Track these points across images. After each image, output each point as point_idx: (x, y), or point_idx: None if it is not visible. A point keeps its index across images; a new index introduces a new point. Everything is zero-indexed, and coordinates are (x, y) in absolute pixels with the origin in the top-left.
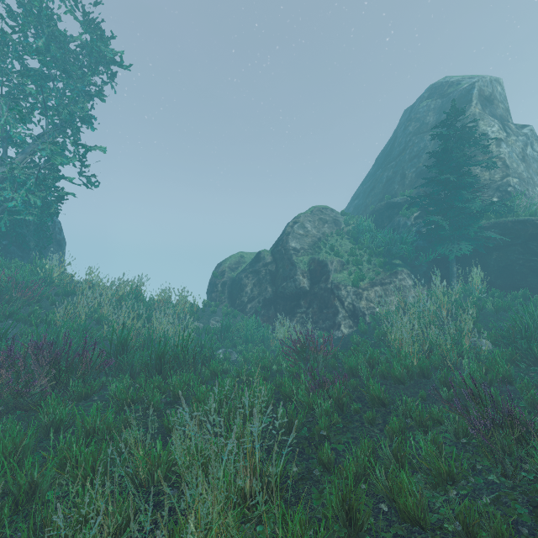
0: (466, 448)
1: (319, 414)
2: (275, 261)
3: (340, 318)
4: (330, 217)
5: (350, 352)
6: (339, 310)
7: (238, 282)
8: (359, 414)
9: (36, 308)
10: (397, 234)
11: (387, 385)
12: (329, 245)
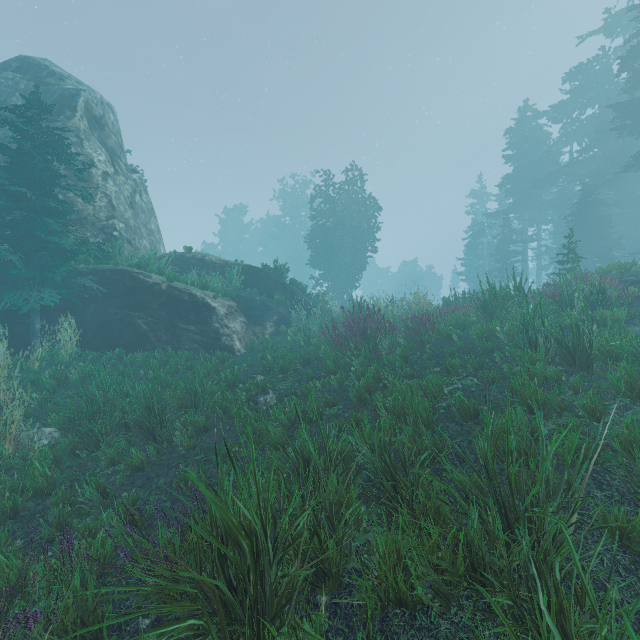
0: None
1: None
2: None
3: None
4: None
5: None
6: None
7: None
8: None
9: None
10: None
11: None
12: None
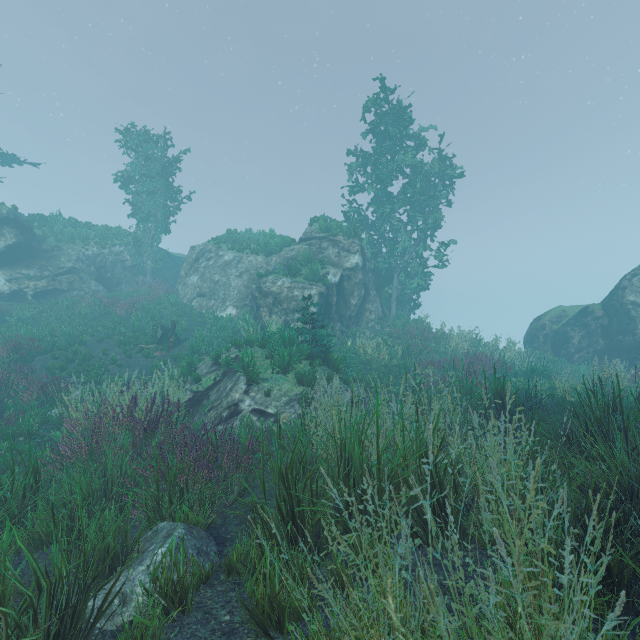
0: None
1: None
2: (607, 316)
3: None
4: None
5: None
6: None
7: (562, 335)
8: None
9: (433, 344)
10: None
11: None
12: None
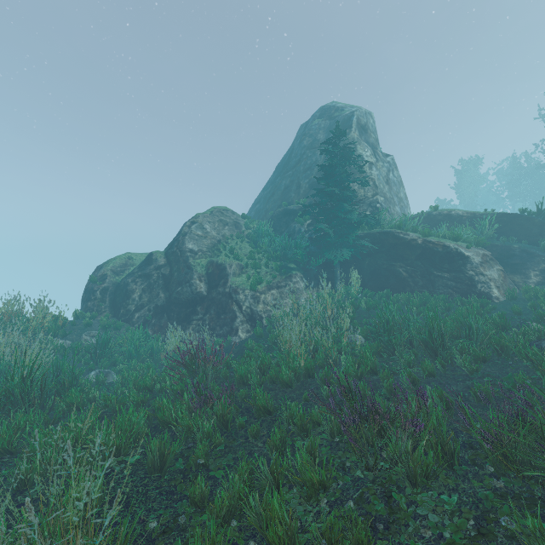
0: (339, 446)
1: (200, 437)
2: (169, 264)
3: (238, 323)
4: (231, 219)
5: (244, 359)
6: (237, 315)
7: (123, 288)
8: (245, 427)
9: None
10: (293, 239)
11: (276, 390)
12: (228, 247)
